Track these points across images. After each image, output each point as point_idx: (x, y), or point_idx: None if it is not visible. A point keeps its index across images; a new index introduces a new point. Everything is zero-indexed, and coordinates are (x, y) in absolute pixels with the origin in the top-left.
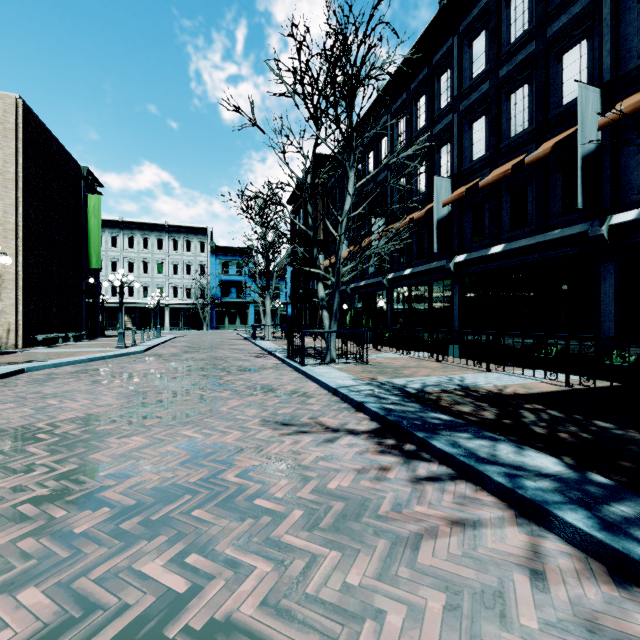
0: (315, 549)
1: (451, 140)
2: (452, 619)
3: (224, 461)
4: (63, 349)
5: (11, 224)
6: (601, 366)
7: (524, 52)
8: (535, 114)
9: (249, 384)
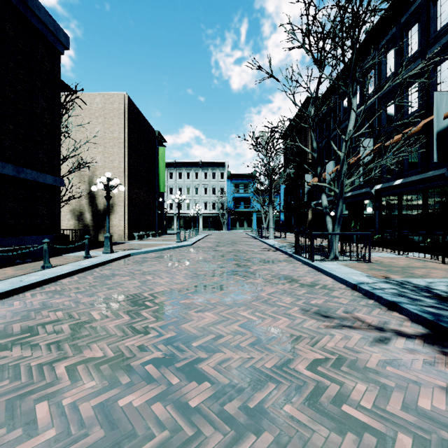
0: None
1: None
2: None
3: (287, 348)
4: (147, 242)
5: (122, 168)
6: None
7: None
8: None
9: (273, 274)
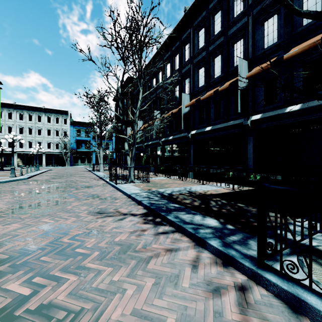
0: (101, 268)
1: (190, 76)
2: (155, 288)
3: (63, 233)
4: None
5: None
6: (247, 181)
7: (219, 40)
8: (223, 69)
9: (86, 194)
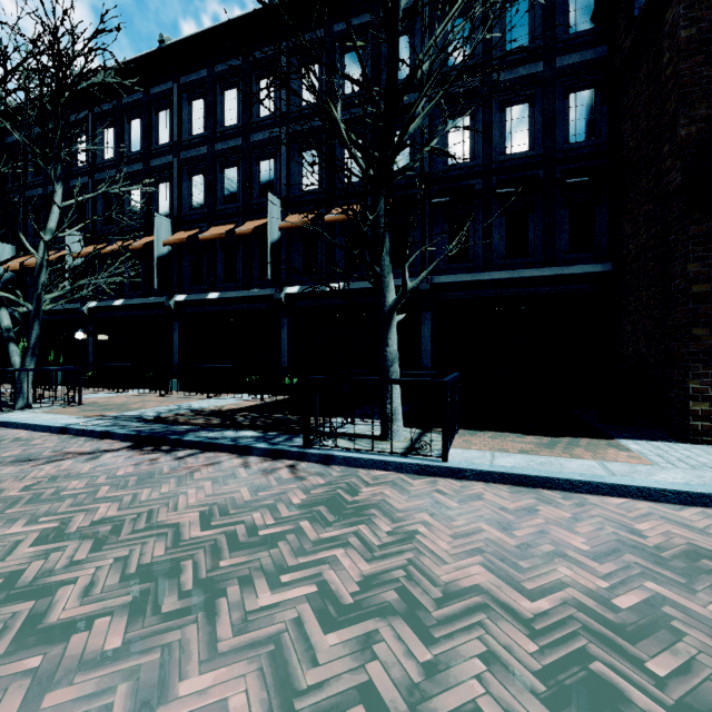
0: (134, 492)
1: (171, 181)
2: (216, 484)
3: None
4: None
5: None
6: (281, 387)
7: (235, 141)
8: (242, 196)
9: None
